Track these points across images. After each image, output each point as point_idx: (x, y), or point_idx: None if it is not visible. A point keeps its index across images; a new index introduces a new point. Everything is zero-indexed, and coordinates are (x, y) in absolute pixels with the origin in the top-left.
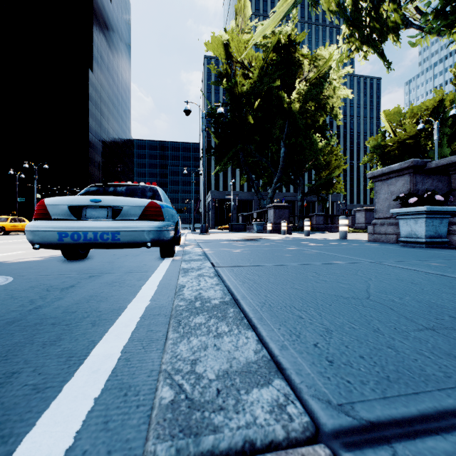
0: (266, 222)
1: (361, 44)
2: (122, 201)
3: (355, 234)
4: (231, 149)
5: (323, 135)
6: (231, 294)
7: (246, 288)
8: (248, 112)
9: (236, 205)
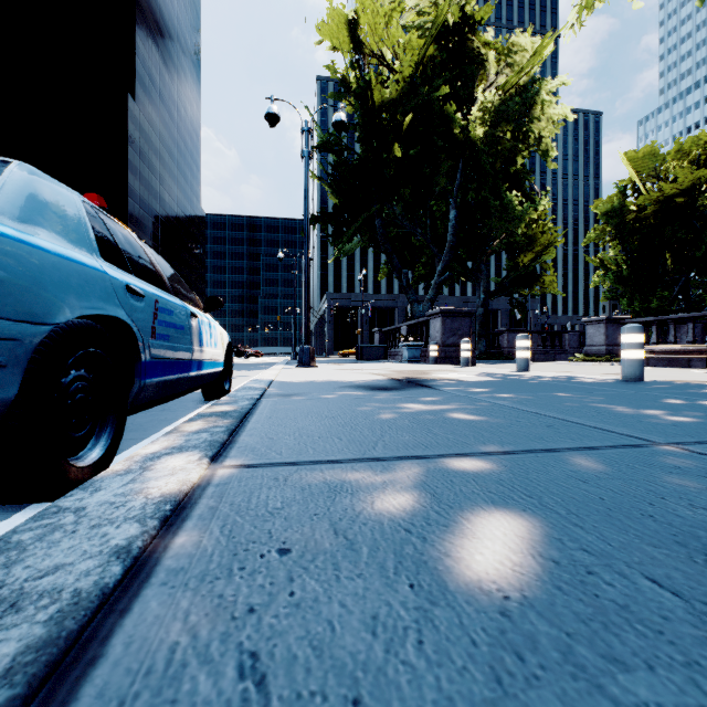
0: (424, 343)
1: None
2: None
3: (591, 365)
4: (361, 215)
5: (522, 189)
6: None
7: None
8: (392, 140)
9: (368, 316)
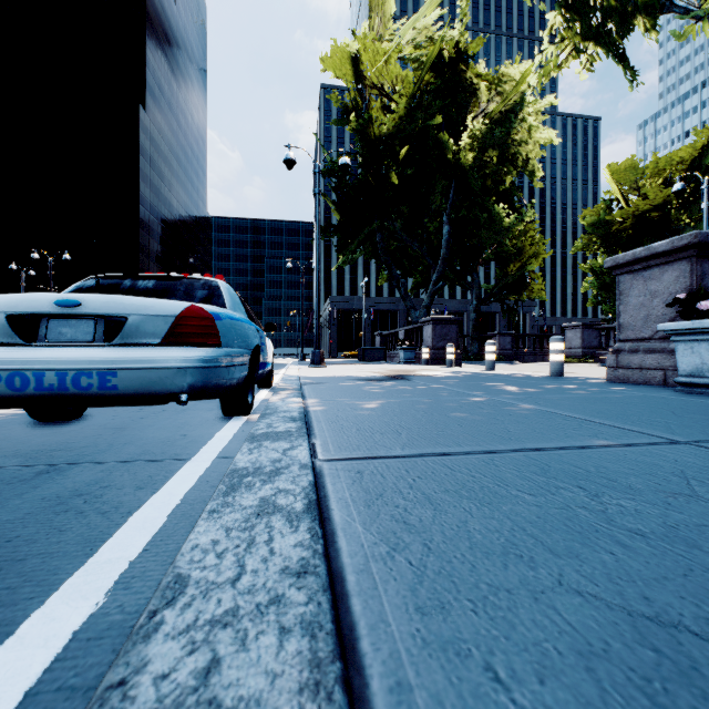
0: (419, 346)
1: (583, 44)
2: (127, 306)
3: (566, 366)
4: (363, 229)
5: (511, 204)
6: (347, 653)
7: (401, 595)
8: (390, 167)
9: (370, 319)
